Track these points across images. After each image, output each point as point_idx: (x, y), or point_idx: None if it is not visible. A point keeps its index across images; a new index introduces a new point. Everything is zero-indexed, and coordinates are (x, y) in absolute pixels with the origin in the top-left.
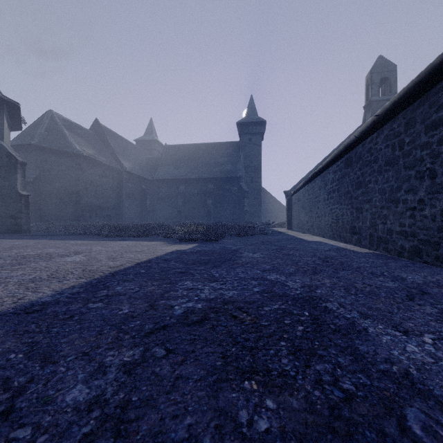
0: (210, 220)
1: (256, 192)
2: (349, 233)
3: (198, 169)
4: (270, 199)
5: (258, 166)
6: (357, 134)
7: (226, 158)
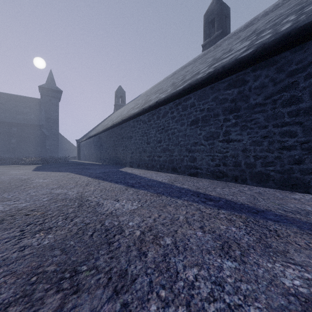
0: (14, 155)
1: (55, 136)
2: (99, 159)
3: (0, 113)
4: (64, 140)
5: (56, 119)
6: (100, 131)
7: (29, 109)
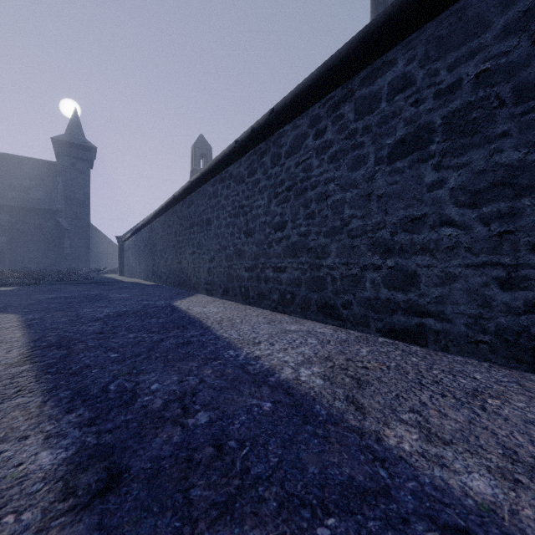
0: (3, 265)
1: (83, 232)
2: (151, 275)
3: None
4: (103, 240)
5: (86, 200)
6: (151, 215)
7: (34, 181)
